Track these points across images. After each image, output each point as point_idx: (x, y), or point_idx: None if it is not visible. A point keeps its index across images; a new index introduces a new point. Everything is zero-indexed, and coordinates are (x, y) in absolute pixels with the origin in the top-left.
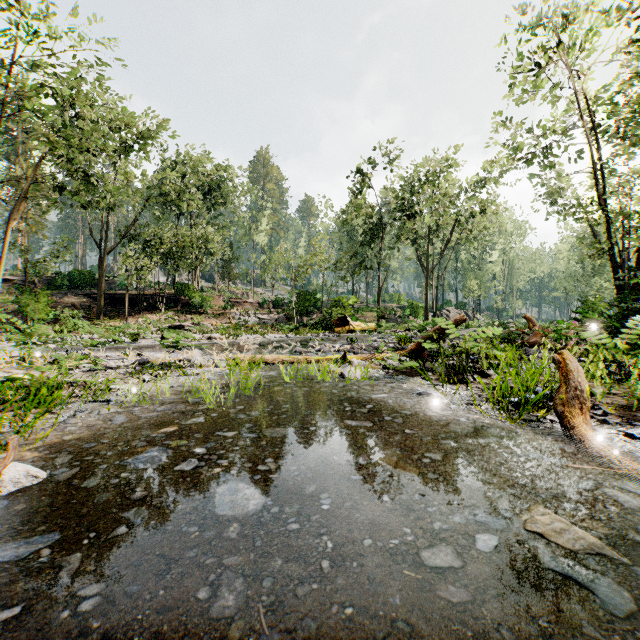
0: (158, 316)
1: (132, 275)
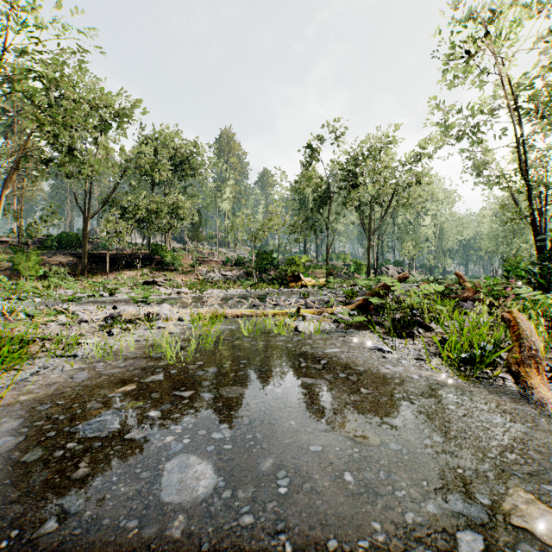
0: (135, 273)
1: (112, 237)
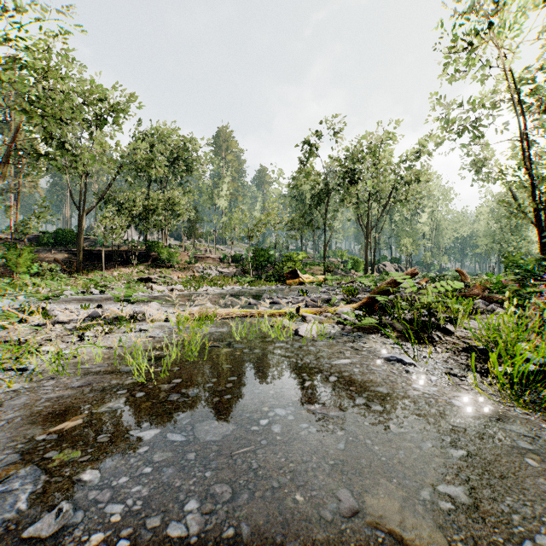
0: (131, 270)
1: (107, 233)
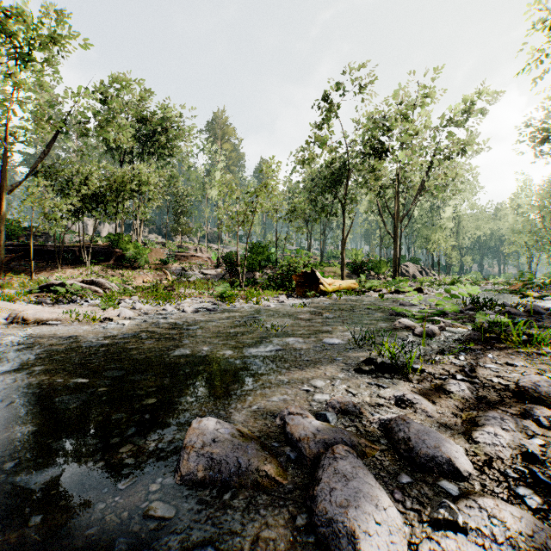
0: (80, 271)
1: (34, 218)
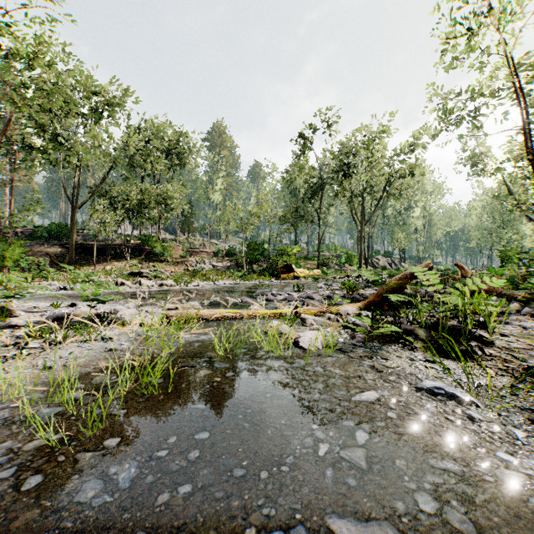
0: (124, 264)
1: (99, 227)
